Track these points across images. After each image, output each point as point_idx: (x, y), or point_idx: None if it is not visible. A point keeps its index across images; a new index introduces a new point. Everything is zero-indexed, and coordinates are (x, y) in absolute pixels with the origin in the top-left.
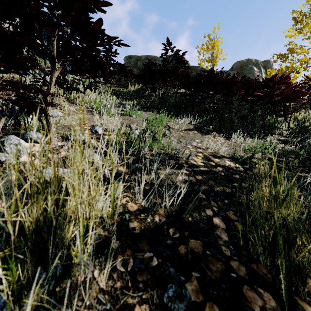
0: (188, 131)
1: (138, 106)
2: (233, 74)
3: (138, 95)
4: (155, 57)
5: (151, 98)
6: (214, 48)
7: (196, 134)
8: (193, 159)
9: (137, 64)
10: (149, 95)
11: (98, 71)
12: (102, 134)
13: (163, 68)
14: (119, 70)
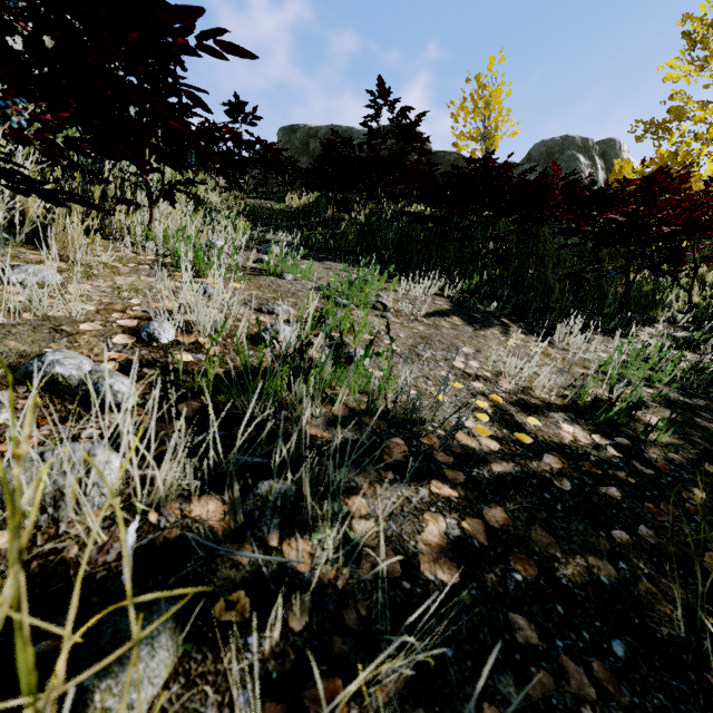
0: (437, 318)
1: (306, 247)
2: (545, 168)
3: (308, 220)
4: (350, 130)
5: (340, 227)
6: (491, 108)
7: (458, 329)
8: (465, 426)
9: (309, 146)
10: (335, 219)
11: (189, 151)
12: (173, 347)
13: (368, 153)
14: (264, 157)
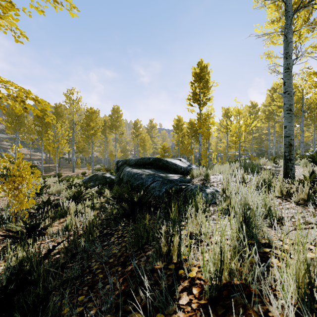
0: (2, 135)
1: None
2: None
3: None
4: None
5: None
6: None
7: (3, 135)
8: (2, 137)
9: None
10: None
11: None
12: None
13: None
14: None
